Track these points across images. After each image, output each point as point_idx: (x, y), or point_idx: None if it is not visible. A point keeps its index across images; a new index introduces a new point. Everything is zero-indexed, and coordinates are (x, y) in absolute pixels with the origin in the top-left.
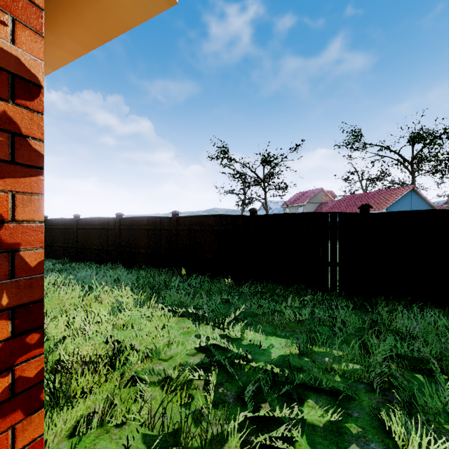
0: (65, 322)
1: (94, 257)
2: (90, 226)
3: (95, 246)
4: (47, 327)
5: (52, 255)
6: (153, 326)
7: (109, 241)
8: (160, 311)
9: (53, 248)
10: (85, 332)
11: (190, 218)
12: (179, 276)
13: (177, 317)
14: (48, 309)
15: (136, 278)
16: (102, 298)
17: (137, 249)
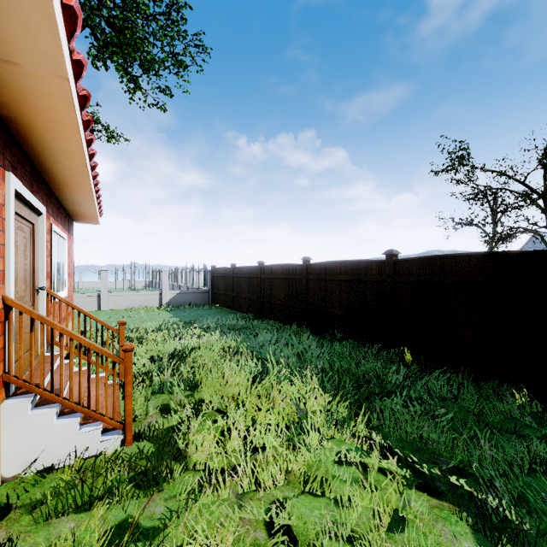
0: (216, 436)
1: (277, 314)
2: (274, 275)
3: (279, 301)
4: (189, 442)
5: (239, 308)
6: (372, 525)
7: (294, 295)
8: (377, 455)
9: (240, 299)
10: (237, 478)
11: (421, 261)
12: (400, 362)
13: (421, 492)
14: (209, 394)
15: (328, 354)
16: (275, 397)
17: (330, 309)
